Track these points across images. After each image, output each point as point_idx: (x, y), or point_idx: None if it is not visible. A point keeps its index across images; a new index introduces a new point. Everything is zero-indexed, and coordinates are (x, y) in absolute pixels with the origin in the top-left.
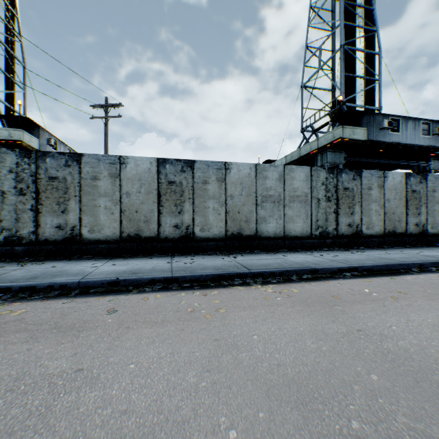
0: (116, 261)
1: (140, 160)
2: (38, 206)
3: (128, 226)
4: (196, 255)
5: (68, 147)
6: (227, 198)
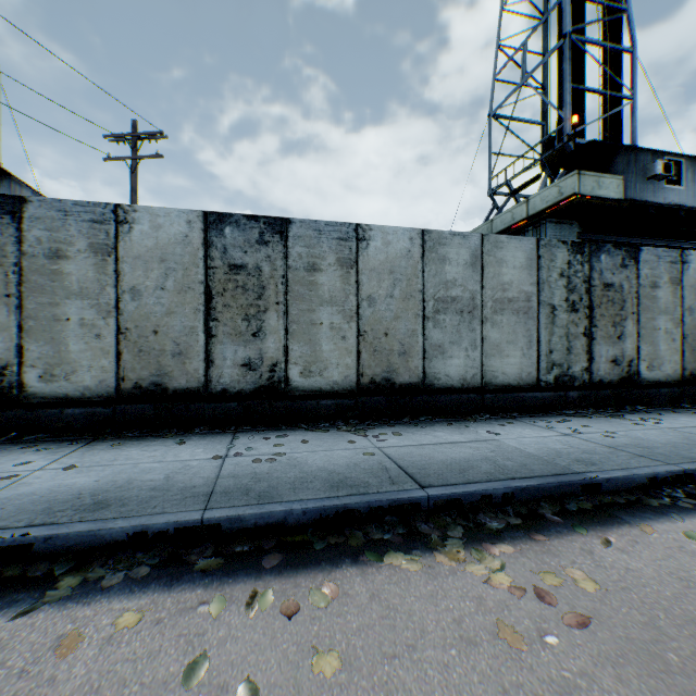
0: (93, 452)
1: (165, 215)
2: None
3: (136, 364)
4: (291, 430)
5: None
6: (361, 303)
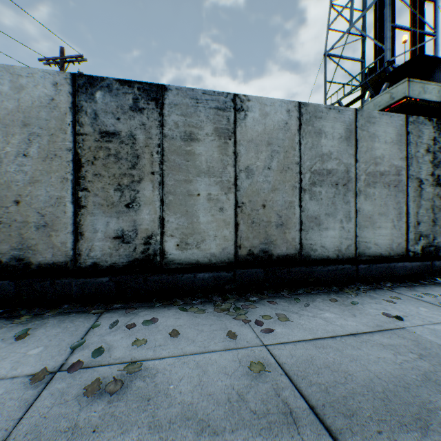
0: None
1: (29, 75)
2: None
3: None
4: (165, 308)
5: None
6: (238, 174)
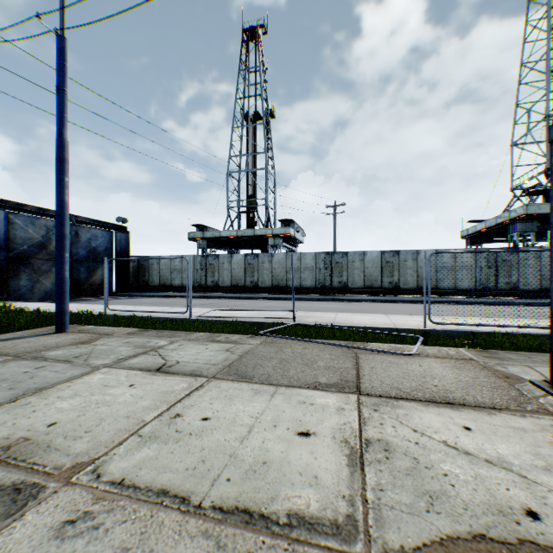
0: (365, 297)
1: (373, 252)
2: (331, 274)
3: (367, 282)
4: (400, 297)
5: (301, 229)
6: (418, 268)
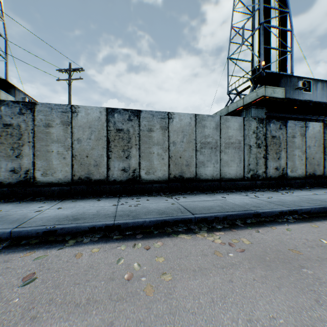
0: (65, 203)
1: (91, 109)
2: None
3: (79, 169)
4: (142, 196)
5: None
6: (170, 144)
